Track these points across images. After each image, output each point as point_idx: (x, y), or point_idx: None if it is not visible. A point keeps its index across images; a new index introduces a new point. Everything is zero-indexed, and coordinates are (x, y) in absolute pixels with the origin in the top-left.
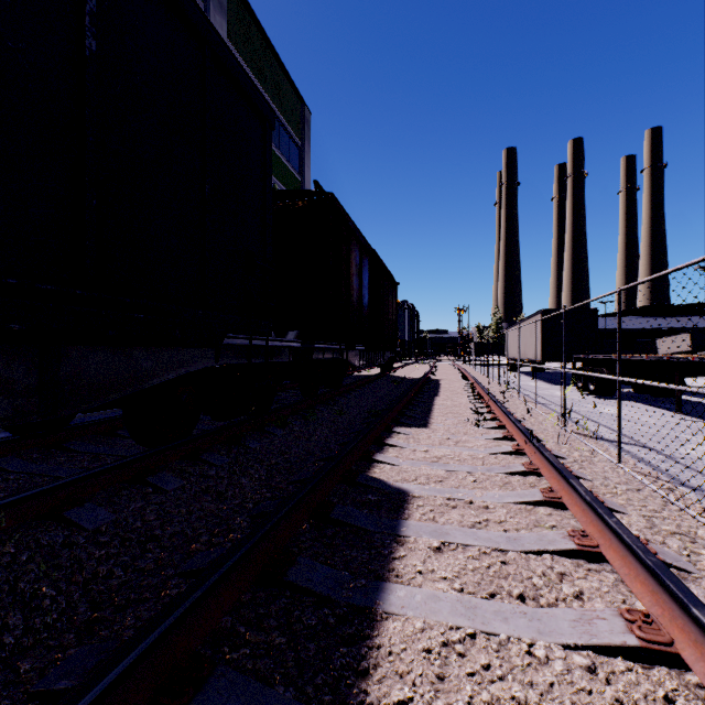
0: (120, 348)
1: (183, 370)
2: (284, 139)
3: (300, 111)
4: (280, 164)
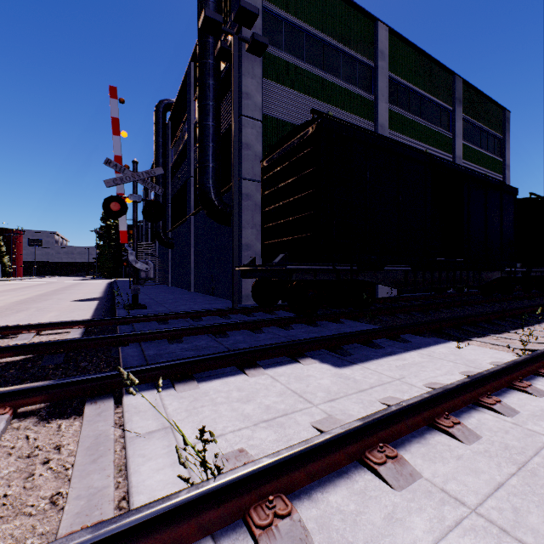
0: (486, 272)
1: (494, 277)
2: (490, 141)
3: (501, 116)
4: (488, 159)
